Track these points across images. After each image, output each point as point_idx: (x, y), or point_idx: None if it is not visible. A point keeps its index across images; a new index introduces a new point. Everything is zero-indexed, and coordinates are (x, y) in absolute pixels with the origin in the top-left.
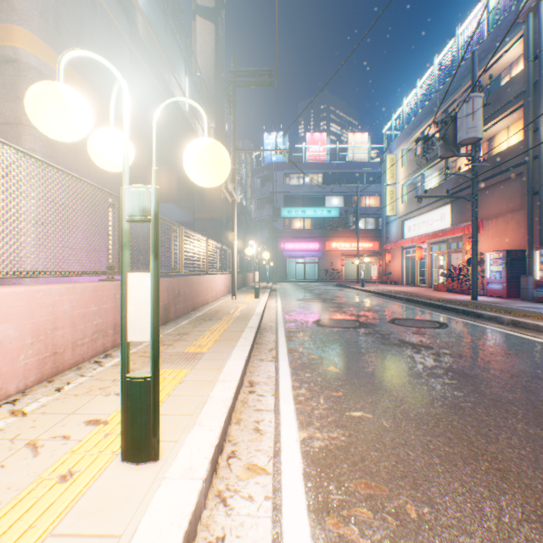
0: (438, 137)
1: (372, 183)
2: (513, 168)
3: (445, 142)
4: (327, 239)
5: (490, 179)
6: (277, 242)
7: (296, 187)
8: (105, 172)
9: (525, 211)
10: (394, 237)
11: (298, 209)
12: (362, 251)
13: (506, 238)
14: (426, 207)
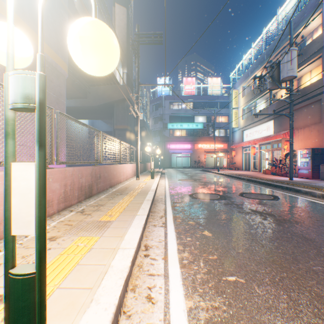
0: (268, 76)
1: (223, 108)
2: (315, 96)
3: (273, 79)
4: (196, 142)
5: (300, 103)
6: (165, 144)
7: (177, 110)
8: (50, 95)
9: (323, 123)
10: (237, 140)
11: (178, 124)
12: (217, 149)
13: (311, 141)
14: (257, 122)
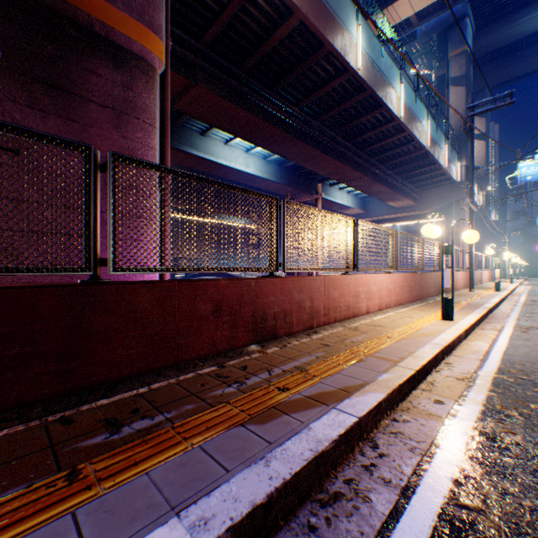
0: None
1: None
2: None
3: None
4: None
5: None
6: (530, 245)
7: None
8: None
9: None
10: None
11: None
12: None
13: None
14: None
